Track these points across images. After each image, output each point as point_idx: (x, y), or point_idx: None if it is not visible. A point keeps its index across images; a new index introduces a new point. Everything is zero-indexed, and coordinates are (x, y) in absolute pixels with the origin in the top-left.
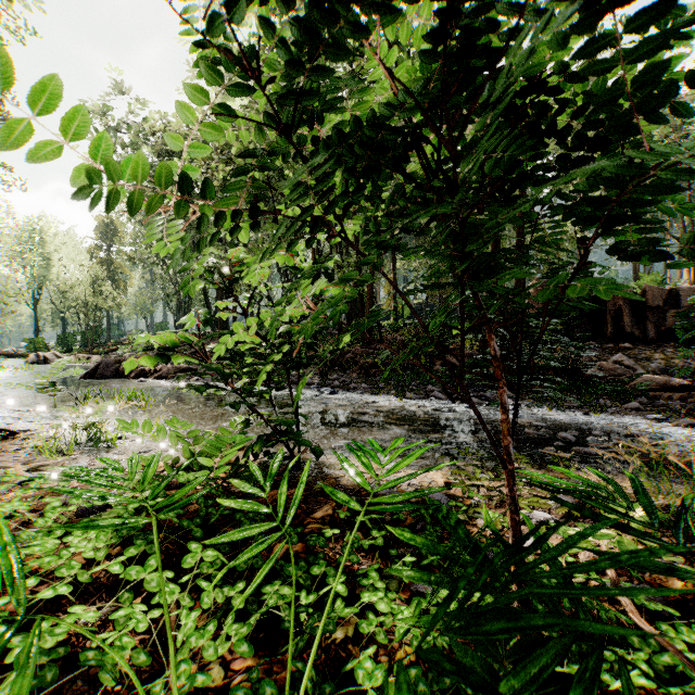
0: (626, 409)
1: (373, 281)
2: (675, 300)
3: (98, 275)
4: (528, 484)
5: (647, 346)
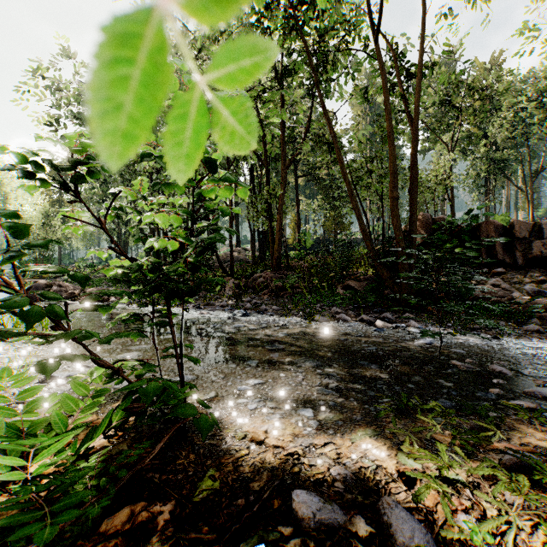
0: (525, 331)
1: (281, 216)
2: (539, 232)
3: (47, 211)
4: (519, 471)
5: (517, 272)
